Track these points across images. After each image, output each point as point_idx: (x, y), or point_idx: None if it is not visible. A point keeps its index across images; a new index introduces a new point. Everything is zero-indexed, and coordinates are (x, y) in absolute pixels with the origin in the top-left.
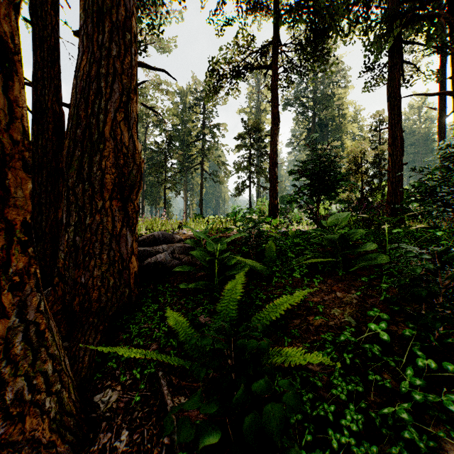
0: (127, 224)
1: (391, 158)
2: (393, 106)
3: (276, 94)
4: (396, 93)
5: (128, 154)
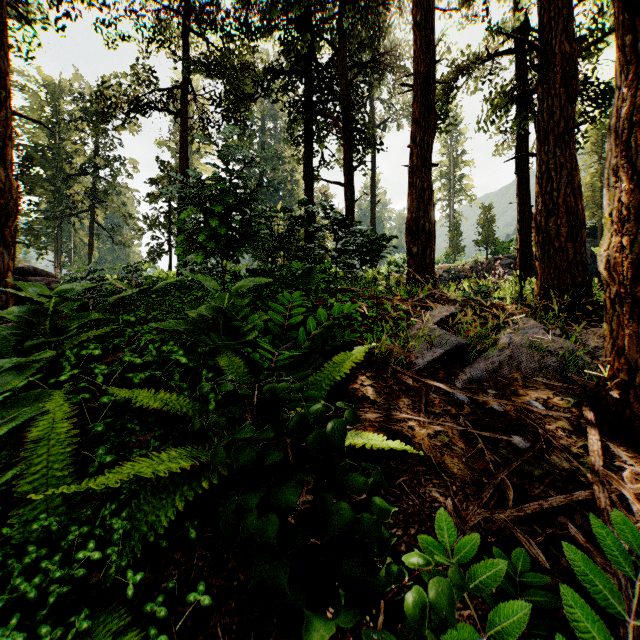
0: (5, 245)
1: (305, 234)
2: (307, 185)
3: (185, 147)
4: (309, 174)
5: (7, 190)
